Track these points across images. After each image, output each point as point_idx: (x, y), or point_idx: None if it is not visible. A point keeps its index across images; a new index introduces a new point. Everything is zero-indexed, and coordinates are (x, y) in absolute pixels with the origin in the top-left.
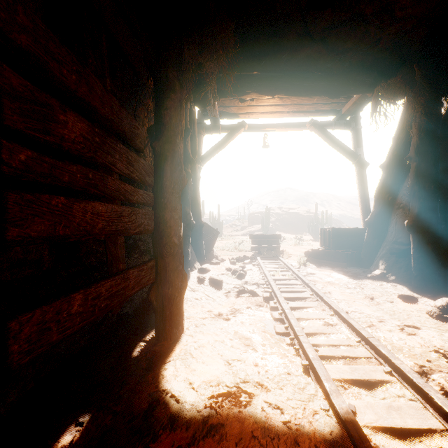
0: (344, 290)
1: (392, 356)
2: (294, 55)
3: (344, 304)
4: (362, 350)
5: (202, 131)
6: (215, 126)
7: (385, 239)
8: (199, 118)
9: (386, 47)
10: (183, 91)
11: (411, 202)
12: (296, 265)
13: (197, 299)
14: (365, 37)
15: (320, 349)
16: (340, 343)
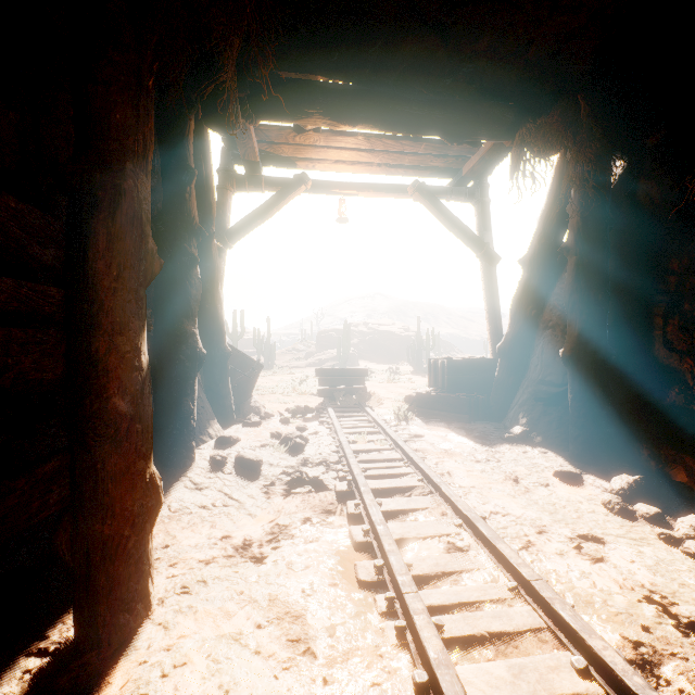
0: (472, 465)
1: (584, 628)
2: (391, 51)
3: (475, 498)
4: (524, 610)
5: (230, 184)
6: (255, 178)
7: (525, 376)
8: (225, 161)
9: (539, 59)
10: (145, 50)
11: (569, 319)
12: (392, 420)
13: (205, 506)
14: (508, 34)
15: (446, 620)
16: (482, 596)
